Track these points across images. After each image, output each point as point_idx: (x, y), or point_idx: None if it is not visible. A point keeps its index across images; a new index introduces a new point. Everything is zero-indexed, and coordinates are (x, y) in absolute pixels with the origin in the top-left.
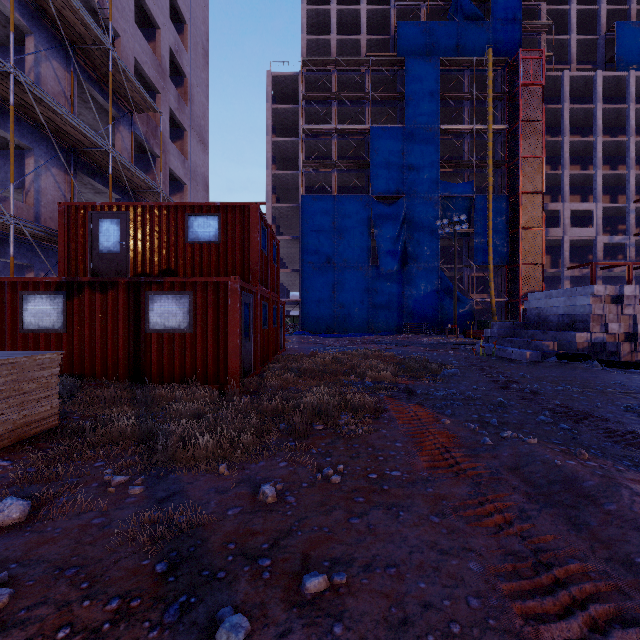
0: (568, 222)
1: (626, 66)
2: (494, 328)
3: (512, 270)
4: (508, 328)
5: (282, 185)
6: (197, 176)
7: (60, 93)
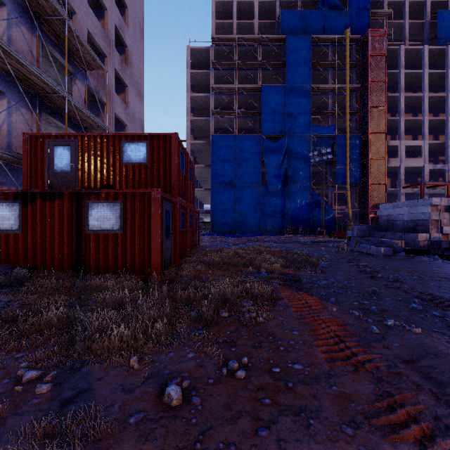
0: (403, 154)
1: (445, 42)
2: (354, 230)
3: (363, 189)
4: (364, 230)
5: (198, 128)
6: (135, 120)
7: (28, 52)
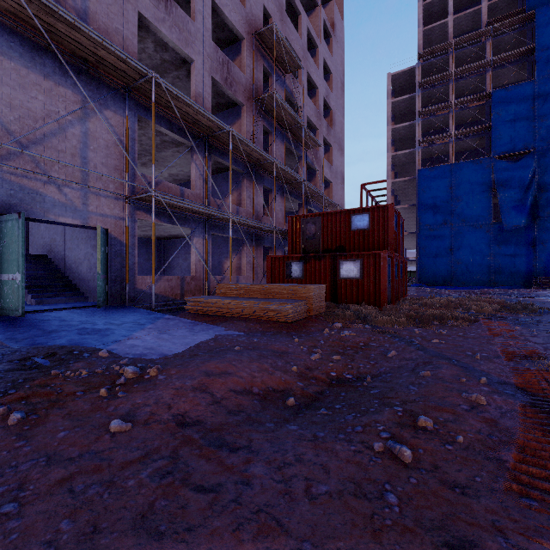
0: None
1: None
2: None
3: None
4: None
5: (400, 162)
6: (337, 174)
7: (280, 156)
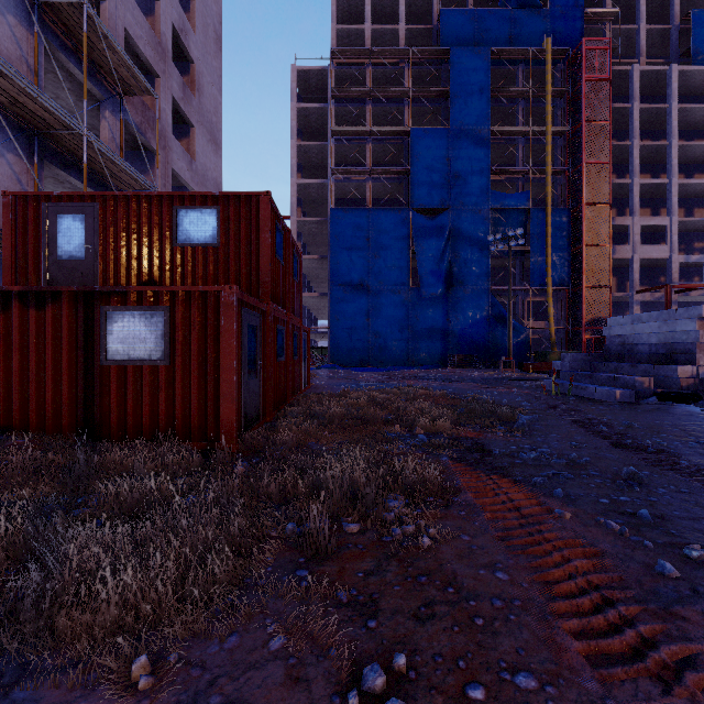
0: (638, 239)
1: (703, 60)
2: (565, 360)
3: (574, 294)
4: (583, 360)
5: (309, 197)
6: (207, 181)
7: (19, 59)
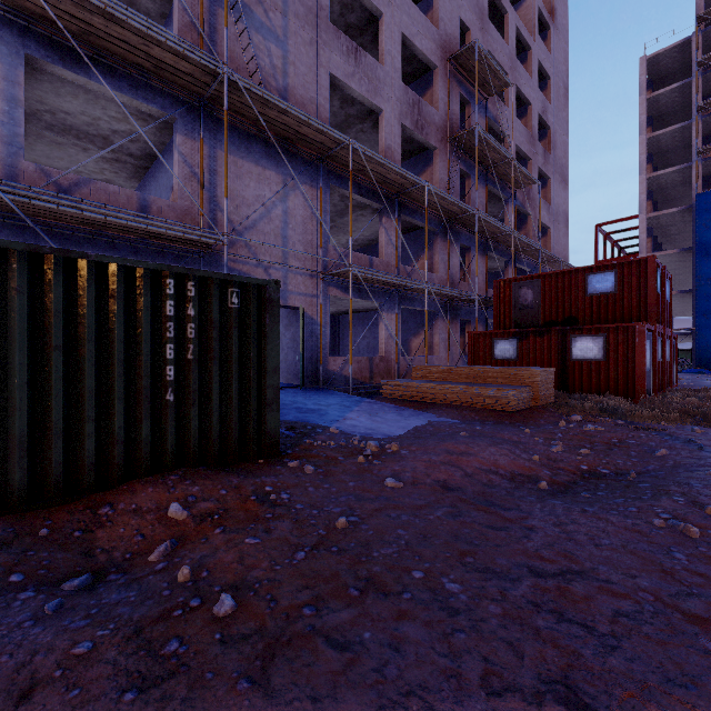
0: None
1: None
2: None
3: None
4: None
5: (662, 186)
6: (559, 216)
7: (480, 204)
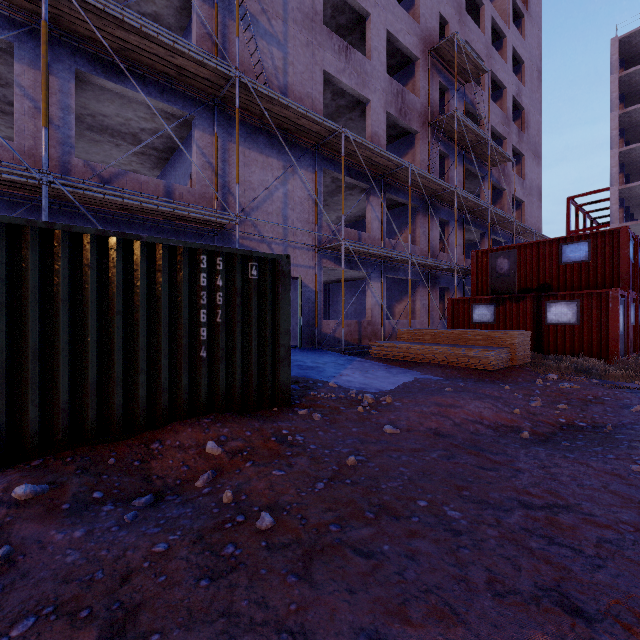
0: None
1: None
2: None
3: None
4: None
5: (633, 159)
6: (532, 190)
7: (458, 181)
